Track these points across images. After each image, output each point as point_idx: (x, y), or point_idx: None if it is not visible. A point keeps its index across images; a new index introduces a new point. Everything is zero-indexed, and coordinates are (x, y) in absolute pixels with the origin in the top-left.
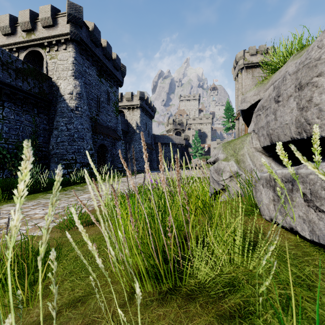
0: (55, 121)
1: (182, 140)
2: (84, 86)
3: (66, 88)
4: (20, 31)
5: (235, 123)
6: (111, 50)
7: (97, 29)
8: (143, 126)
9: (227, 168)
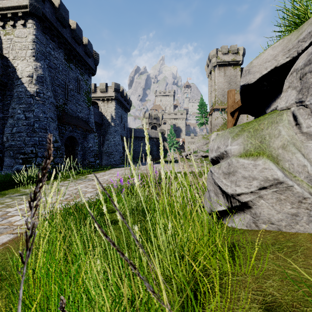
0: (10, 108)
1: (157, 134)
2: (48, 69)
3: (24, 69)
4: None
5: (209, 119)
6: (81, 34)
7: (64, 7)
8: (118, 119)
9: (253, 172)
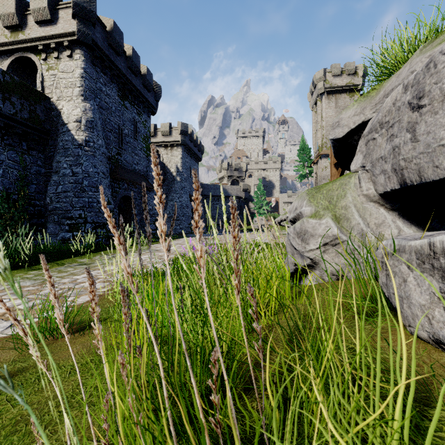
0: (54, 161)
1: (240, 191)
2: (99, 110)
3: (71, 112)
4: (1, 28)
5: (313, 169)
6: (139, 61)
7: (118, 29)
8: (186, 172)
9: (318, 231)
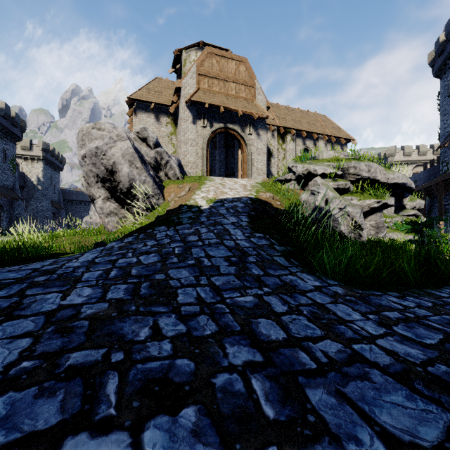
0: None
1: None
2: None
3: None
4: None
5: None
6: (10, 110)
7: None
8: (47, 181)
9: None
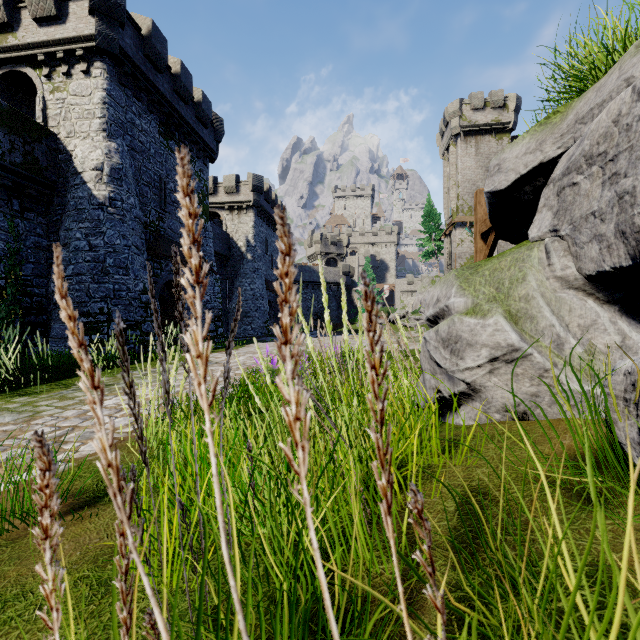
0: (62, 229)
1: (339, 275)
2: (130, 154)
3: (87, 156)
4: None
5: (444, 243)
6: (191, 82)
7: (160, 33)
8: (260, 246)
9: (481, 337)
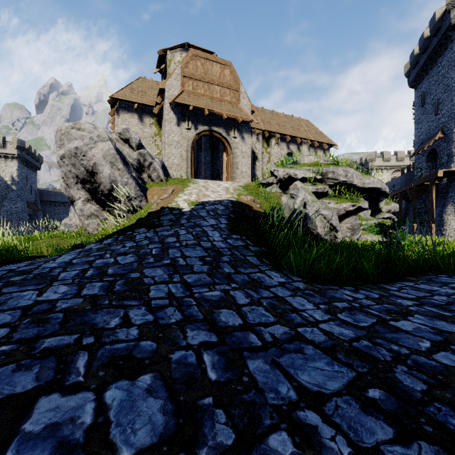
0: None
1: None
2: None
3: None
4: None
5: None
6: None
7: None
8: (23, 181)
9: None
